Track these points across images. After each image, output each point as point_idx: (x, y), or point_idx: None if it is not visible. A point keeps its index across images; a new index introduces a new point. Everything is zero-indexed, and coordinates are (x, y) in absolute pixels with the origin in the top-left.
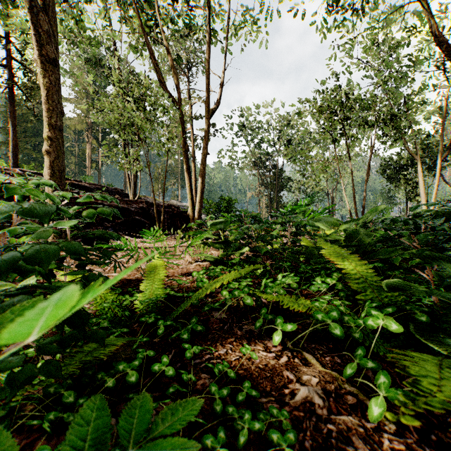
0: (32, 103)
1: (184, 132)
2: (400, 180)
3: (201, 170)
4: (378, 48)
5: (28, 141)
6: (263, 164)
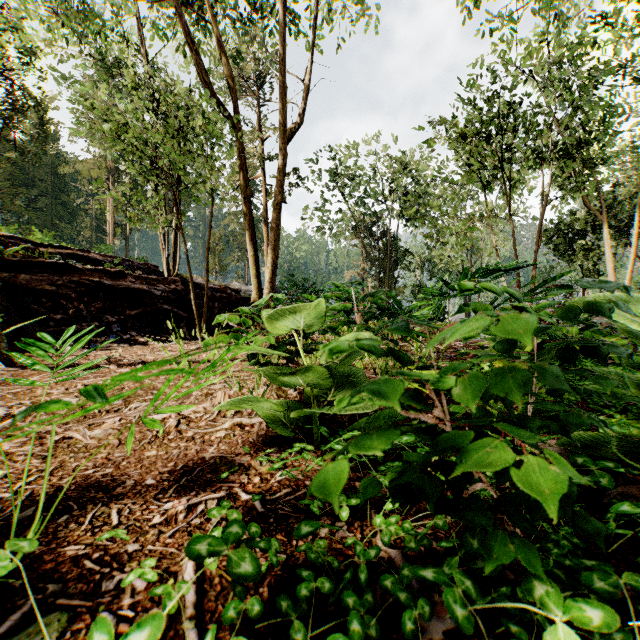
0: (15, 132)
1: (245, 167)
2: (574, 252)
3: (274, 229)
4: (558, 36)
5: (19, 194)
6: (368, 230)
